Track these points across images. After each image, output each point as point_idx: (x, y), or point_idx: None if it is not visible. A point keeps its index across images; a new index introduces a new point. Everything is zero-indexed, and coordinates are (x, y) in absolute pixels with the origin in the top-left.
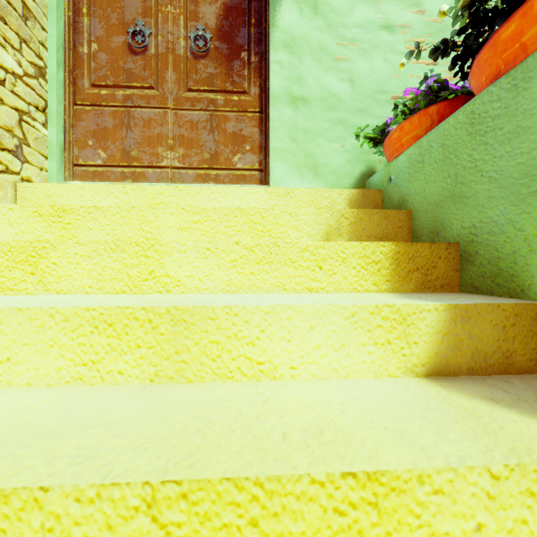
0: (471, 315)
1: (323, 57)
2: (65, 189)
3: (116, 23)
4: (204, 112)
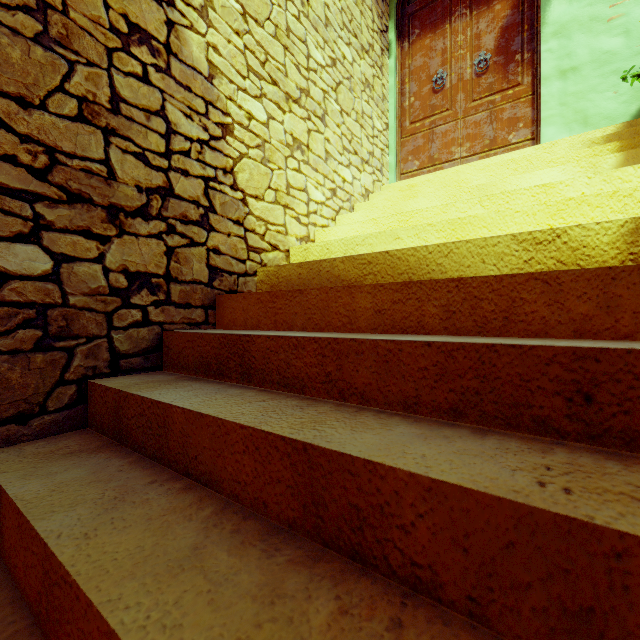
0: (639, 154)
1: (593, 26)
2: (404, 183)
3: (425, 79)
4: (485, 112)
